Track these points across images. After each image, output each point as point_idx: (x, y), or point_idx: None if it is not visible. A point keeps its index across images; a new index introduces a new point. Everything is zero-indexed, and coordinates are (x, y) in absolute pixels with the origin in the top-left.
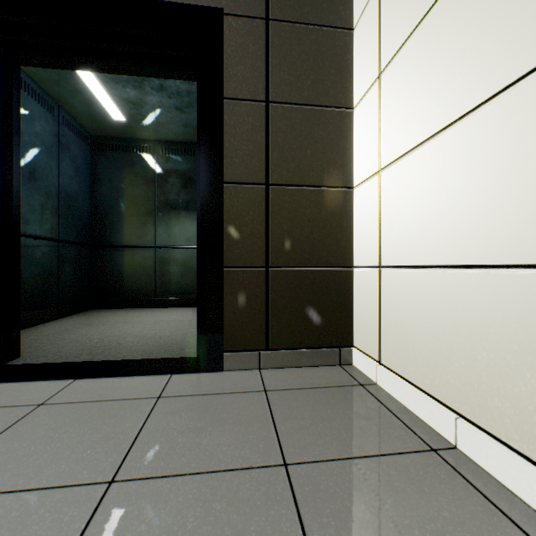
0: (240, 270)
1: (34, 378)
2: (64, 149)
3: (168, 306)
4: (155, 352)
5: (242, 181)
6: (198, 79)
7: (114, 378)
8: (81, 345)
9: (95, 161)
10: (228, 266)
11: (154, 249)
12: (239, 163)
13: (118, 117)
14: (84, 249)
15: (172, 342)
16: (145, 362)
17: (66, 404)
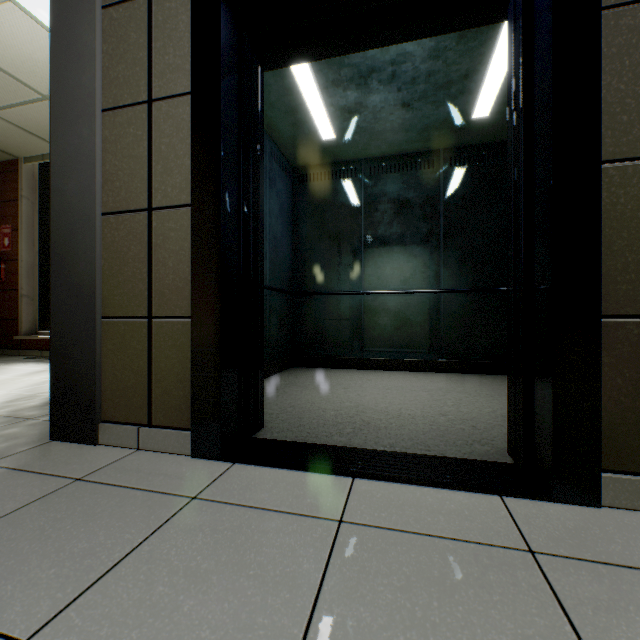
0: (631, 321)
1: (301, 466)
2: (271, 184)
3: (378, 368)
4: (429, 443)
5: (635, 154)
6: (524, 2)
7: (407, 485)
8: (319, 418)
9: (294, 196)
10: (604, 315)
11: (360, 295)
12: (629, 122)
13: (327, 135)
14: (286, 298)
15: (438, 428)
16: (432, 461)
17: (378, 531)
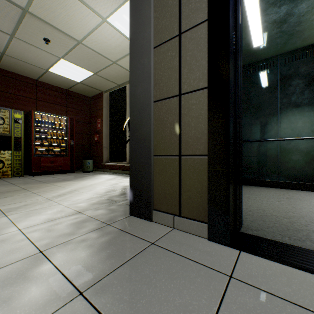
0: None
1: (301, 266)
2: None
3: (291, 188)
4: None
5: None
6: None
7: None
8: (278, 223)
9: None
10: None
11: (276, 141)
12: None
13: (257, 43)
14: None
15: None
16: None
17: None
